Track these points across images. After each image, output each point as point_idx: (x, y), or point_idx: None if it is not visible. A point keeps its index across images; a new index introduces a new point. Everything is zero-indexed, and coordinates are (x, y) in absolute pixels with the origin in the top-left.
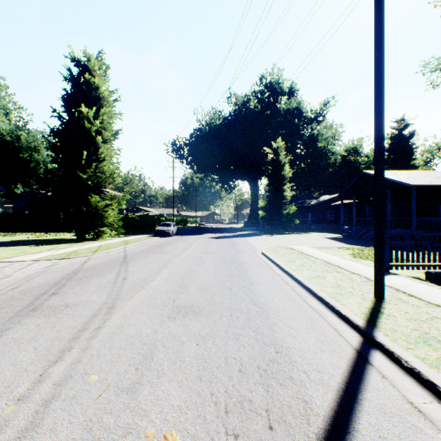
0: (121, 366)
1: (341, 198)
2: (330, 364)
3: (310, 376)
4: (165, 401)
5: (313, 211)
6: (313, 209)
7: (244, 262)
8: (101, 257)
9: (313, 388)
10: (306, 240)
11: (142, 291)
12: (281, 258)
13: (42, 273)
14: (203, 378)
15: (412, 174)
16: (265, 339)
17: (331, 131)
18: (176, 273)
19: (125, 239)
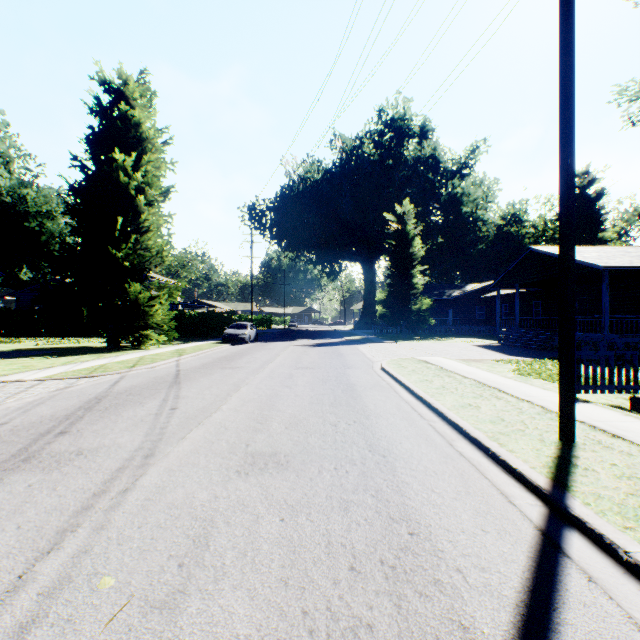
0: (155, 559)
1: (497, 288)
2: (500, 555)
3: (468, 578)
4: (224, 627)
5: (455, 306)
6: (456, 303)
7: (356, 383)
8: (141, 374)
9: (476, 602)
10: (447, 349)
11: (200, 428)
12: (411, 376)
13: (48, 400)
14: (290, 583)
15: (603, 252)
16: (391, 510)
17: (481, 189)
18: (252, 399)
19: (180, 347)
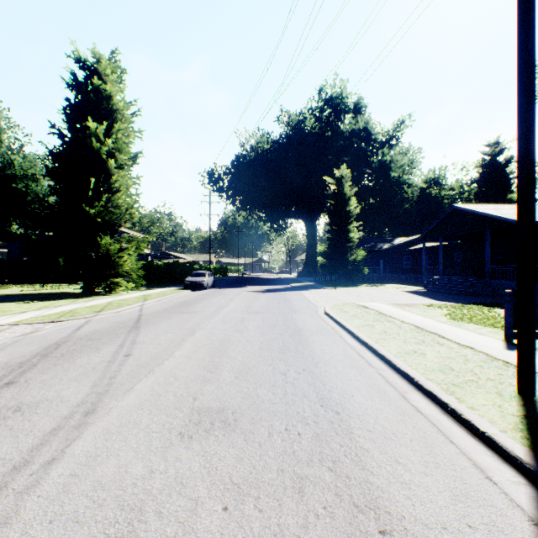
0: None
1: (423, 241)
2: None
3: None
4: None
5: (385, 257)
6: (386, 254)
7: (303, 327)
8: (106, 319)
9: None
10: (381, 295)
11: (149, 377)
12: (353, 320)
13: (9, 346)
14: None
15: None
16: (354, 492)
17: (407, 157)
18: (204, 345)
19: (146, 293)
